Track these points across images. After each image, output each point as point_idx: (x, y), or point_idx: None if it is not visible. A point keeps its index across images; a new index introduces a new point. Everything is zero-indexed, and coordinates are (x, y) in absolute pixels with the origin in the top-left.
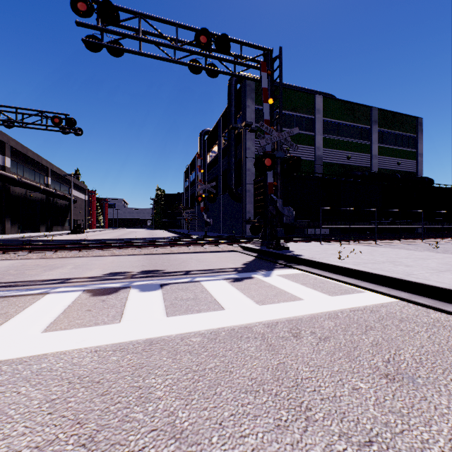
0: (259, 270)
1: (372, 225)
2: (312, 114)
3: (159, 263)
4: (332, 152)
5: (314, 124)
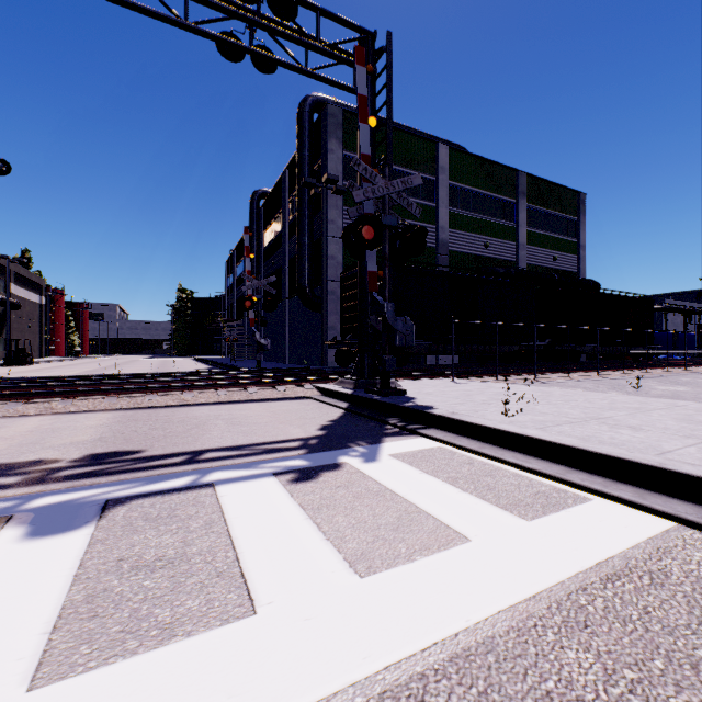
0: (353, 444)
1: (523, 350)
2: (433, 173)
3: (140, 432)
4: (462, 236)
5: (436, 190)
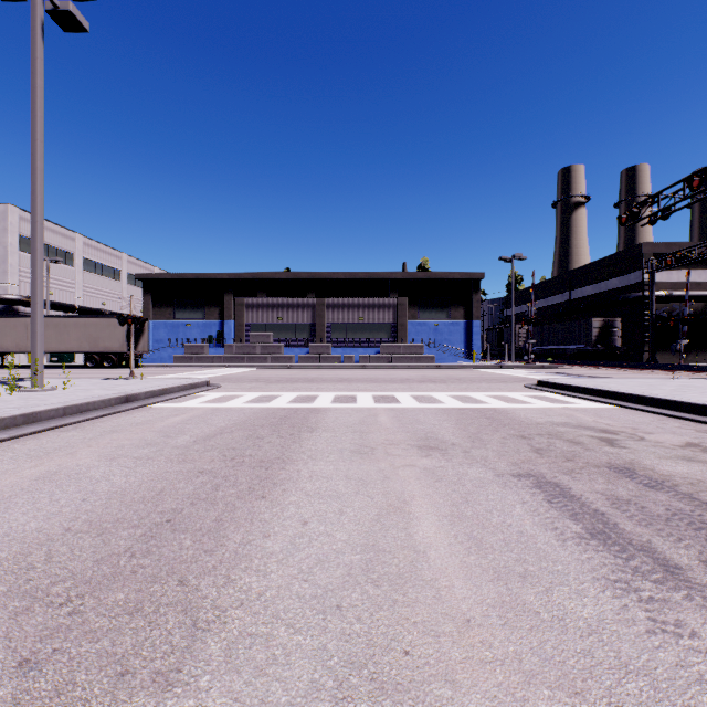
0: None
1: None
2: None
3: None
4: None
5: None
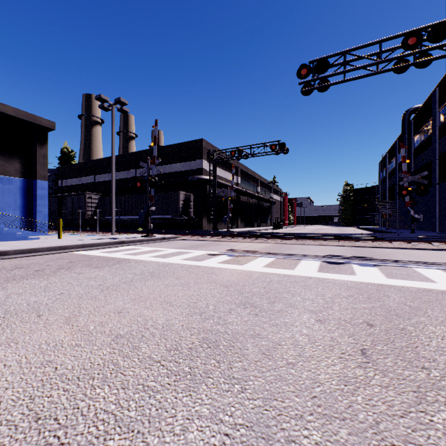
0: None
1: None
2: None
3: (364, 253)
4: None
5: None
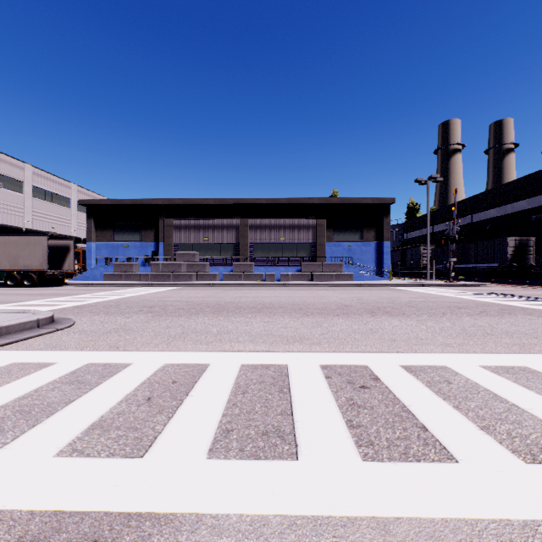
0: None
1: None
2: None
3: None
4: None
5: None
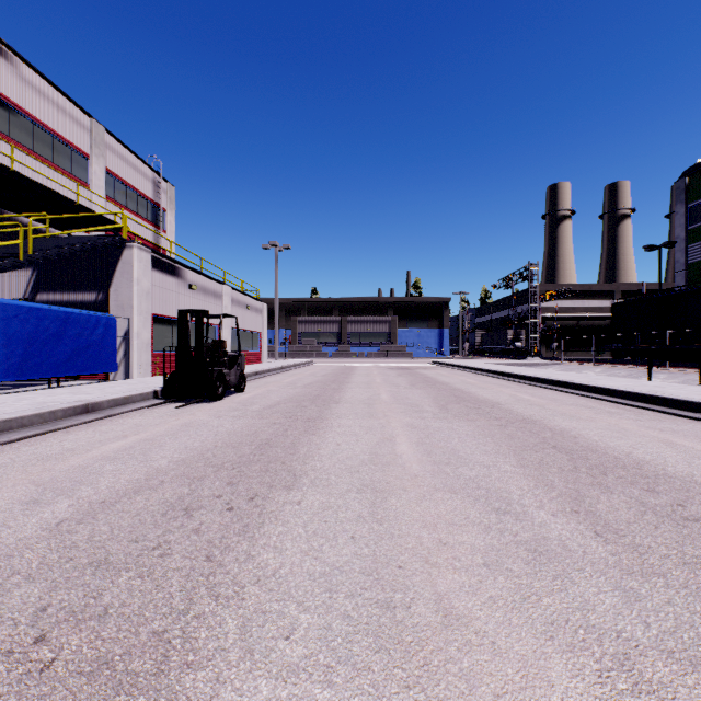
0: None
1: None
2: None
3: None
4: None
5: None
